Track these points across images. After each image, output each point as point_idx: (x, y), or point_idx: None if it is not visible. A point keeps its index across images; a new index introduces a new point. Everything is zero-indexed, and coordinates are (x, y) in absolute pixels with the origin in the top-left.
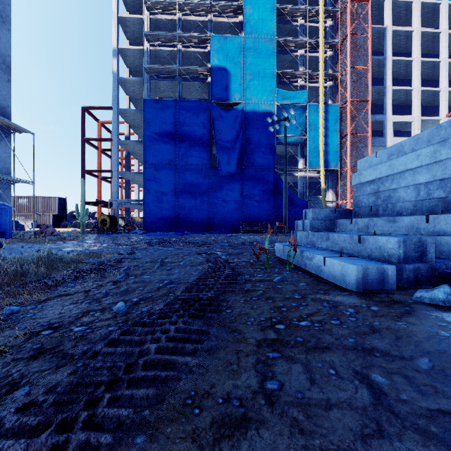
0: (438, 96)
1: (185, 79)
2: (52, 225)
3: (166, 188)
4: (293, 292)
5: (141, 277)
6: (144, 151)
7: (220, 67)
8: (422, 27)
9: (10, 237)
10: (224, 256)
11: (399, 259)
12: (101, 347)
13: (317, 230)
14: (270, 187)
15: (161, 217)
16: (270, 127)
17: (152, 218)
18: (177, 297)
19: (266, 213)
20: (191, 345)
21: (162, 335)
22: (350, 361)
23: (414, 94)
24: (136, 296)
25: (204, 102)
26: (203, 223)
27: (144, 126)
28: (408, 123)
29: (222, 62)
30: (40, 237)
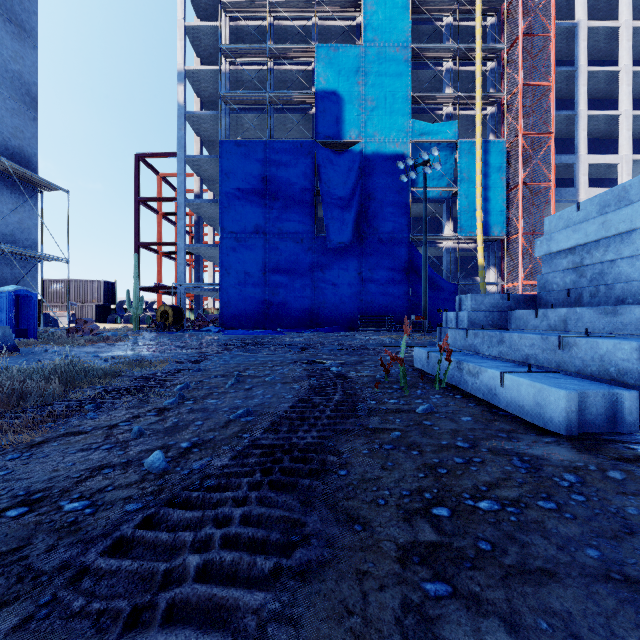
0: None
1: (279, 111)
2: (96, 319)
3: (252, 267)
4: (453, 434)
5: (203, 403)
6: (220, 214)
7: (328, 91)
8: (634, 20)
9: (35, 336)
10: (334, 368)
11: (639, 379)
12: (95, 557)
13: (479, 327)
14: (401, 264)
15: (244, 308)
16: (403, 176)
17: (232, 310)
18: (255, 441)
19: (395, 301)
20: (268, 560)
21: (215, 532)
22: (608, 614)
23: (621, 122)
24: (188, 437)
25: (305, 142)
26: (304, 317)
27: (221, 179)
28: (612, 166)
29: (331, 84)
30: (75, 336)
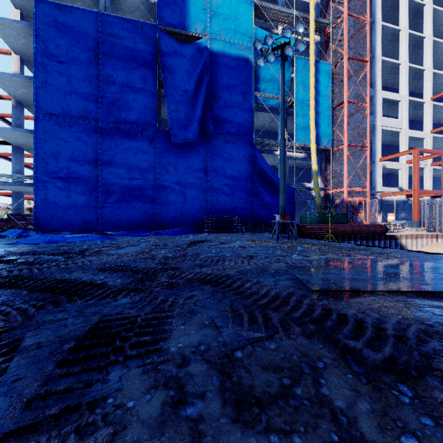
0: (419, 78)
1: None
2: None
3: (79, 158)
4: None
5: None
6: (35, 89)
7: None
8: None
9: None
10: None
11: None
12: None
13: None
14: (246, 166)
15: (68, 206)
16: (259, 60)
17: (52, 209)
18: None
19: (240, 203)
20: None
21: None
22: None
23: (401, 70)
24: None
25: (146, 25)
26: (145, 218)
27: (36, 46)
28: (392, 104)
29: None
30: None
